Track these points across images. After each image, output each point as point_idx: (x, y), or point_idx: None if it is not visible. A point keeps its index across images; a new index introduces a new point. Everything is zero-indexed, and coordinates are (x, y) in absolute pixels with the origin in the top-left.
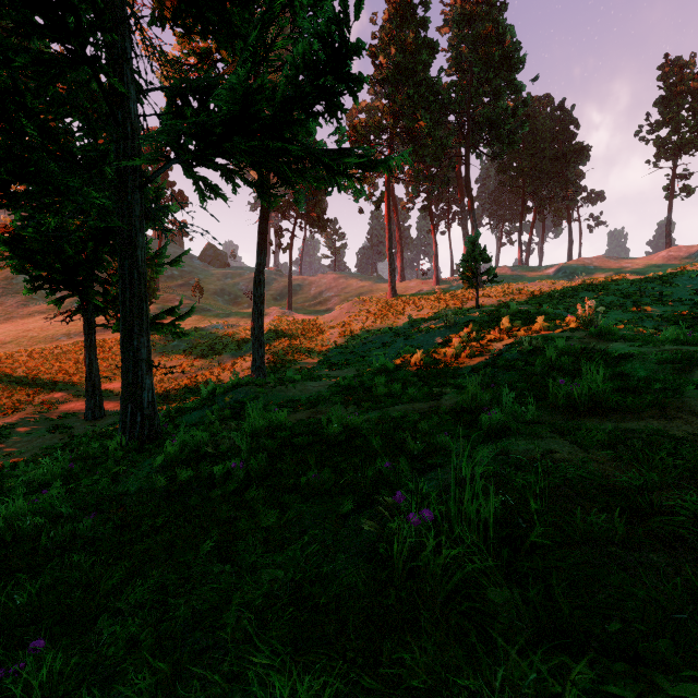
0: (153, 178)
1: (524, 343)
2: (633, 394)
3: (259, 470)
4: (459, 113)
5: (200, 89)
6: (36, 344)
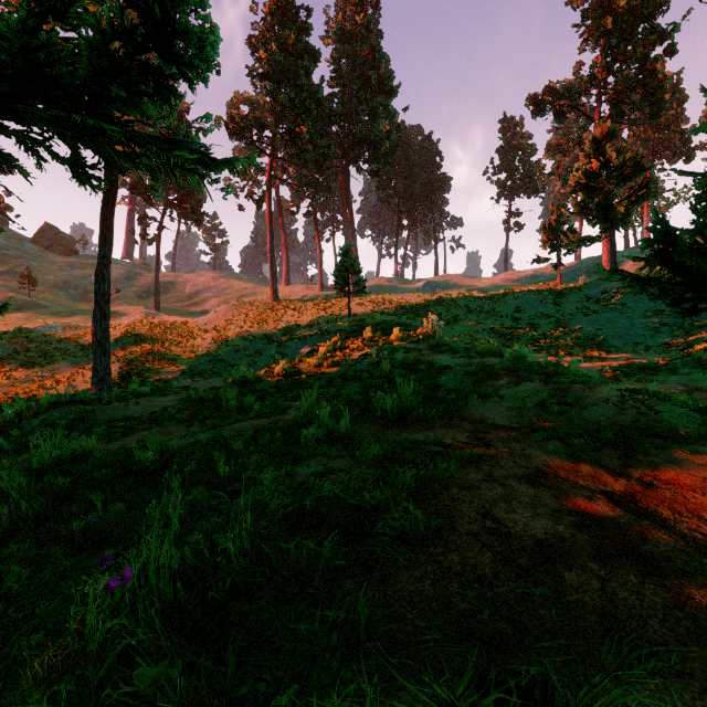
0: None
1: (372, 354)
2: (433, 405)
3: (33, 519)
4: (340, 126)
5: None
6: None
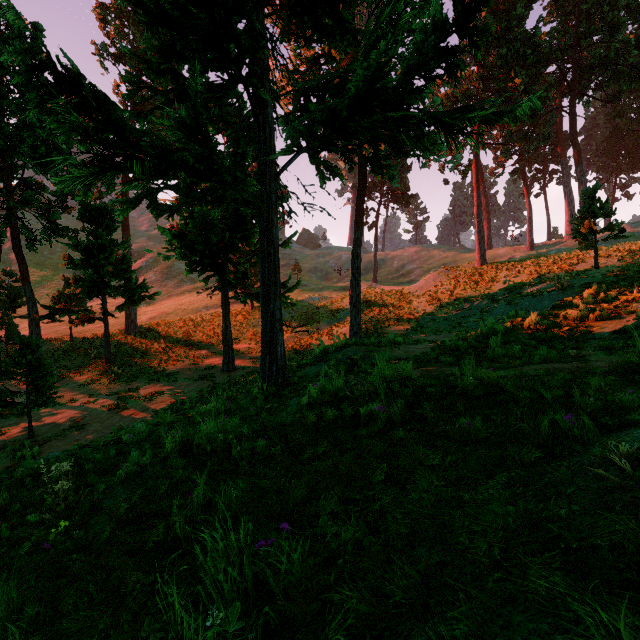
0: (285, 167)
1: None
2: None
3: (398, 415)
4: (562, 61)
5: (319, 86)
6: (187, 314)
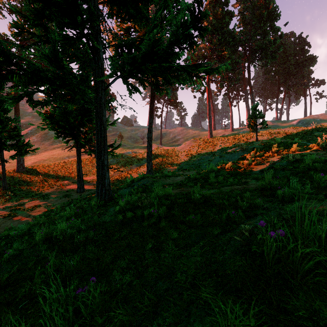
0: (109, 85)
1: (289, 157)
2: None
3: (163, 214)
4: (244, 46)
5: (128, 44)
6: (56, 160)
